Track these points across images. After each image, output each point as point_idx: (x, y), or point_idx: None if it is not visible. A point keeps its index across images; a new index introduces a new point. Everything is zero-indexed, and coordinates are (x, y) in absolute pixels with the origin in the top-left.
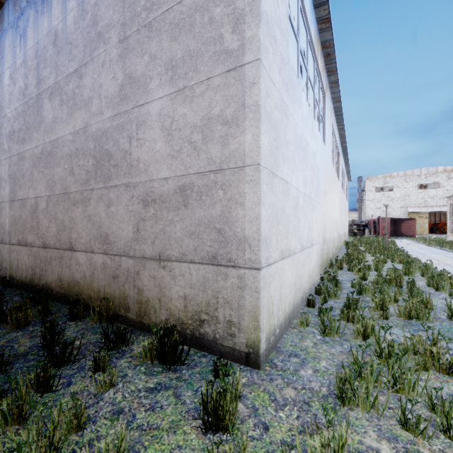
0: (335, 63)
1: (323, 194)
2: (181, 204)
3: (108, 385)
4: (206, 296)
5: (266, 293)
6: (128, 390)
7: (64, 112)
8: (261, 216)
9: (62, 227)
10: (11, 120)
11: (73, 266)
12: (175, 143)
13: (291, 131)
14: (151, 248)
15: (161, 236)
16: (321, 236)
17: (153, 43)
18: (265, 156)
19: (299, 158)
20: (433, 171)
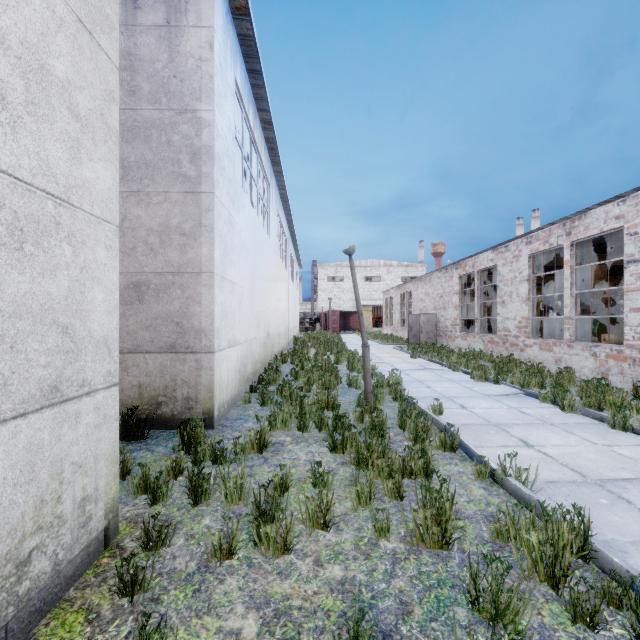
0: (278, 157)
1: (268, 287)
2: (135, 299)
3: None
4: (164, 380)
5: (218, 372)
6: None
7: None
8: (215, 312)
9: None
10: None
11: None
12: (128, 241)
13: (237, 237)
14: None
15: None
16: (265, 330)
17: None
18: (218, 265)
19: (244, 259)
20: (376, 264)
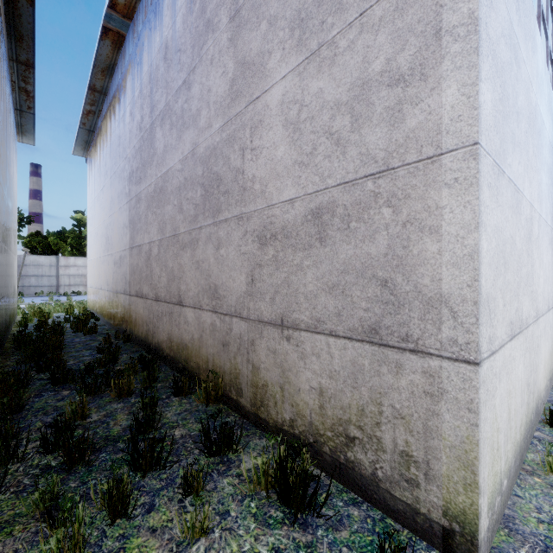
0: None
1: None
2: (314, 238)
3: (198, 531)
4: (358, 396)
5: (488, 411)
6: (226, 549)
7: (174, 136)
8: (481, 252)
9: (172, 276)
10: (131, 160)
11: (181, 325)
12: (305, 141)
13: (523, 92)
14: (269, 307)
15: (283, 290)
16: None
17: None
18: (487, 128)
19: (533, 148)
20: None
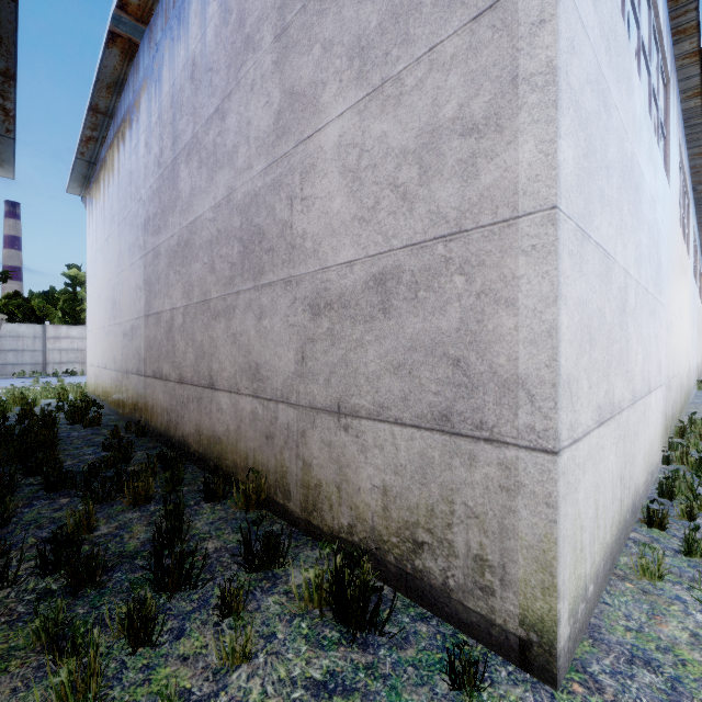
0: (695, 10)
1: (666, 285)
2: (377, 309)
3: (239, 656)
4: (427, 494)
5: (569, 507)
6: (273, 675)
7: (203, 177)
8: (560, 328)
9: (201, 353)
10: (146, 204)
11: (213, 413)
12: (367, 193)
13: (615, 143)
14: (324, 390)
15: (340, 370)
16: (663, 372)
17: (328, 19)
18: (568, 189)
19: (628, 205)
20: None
